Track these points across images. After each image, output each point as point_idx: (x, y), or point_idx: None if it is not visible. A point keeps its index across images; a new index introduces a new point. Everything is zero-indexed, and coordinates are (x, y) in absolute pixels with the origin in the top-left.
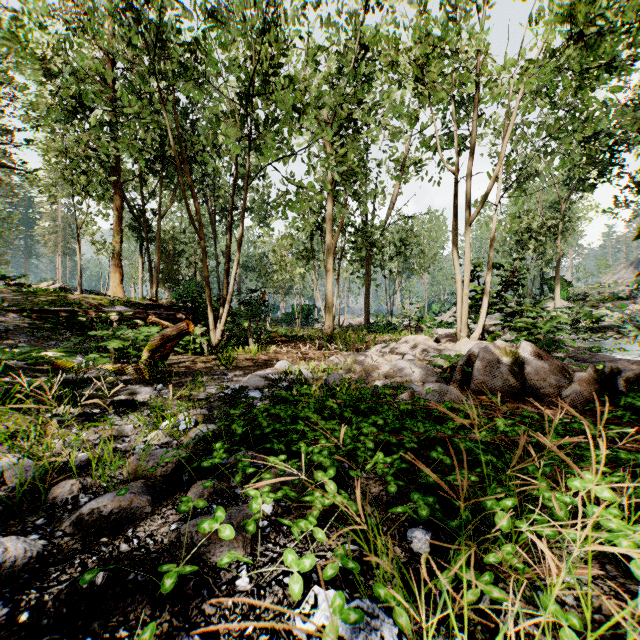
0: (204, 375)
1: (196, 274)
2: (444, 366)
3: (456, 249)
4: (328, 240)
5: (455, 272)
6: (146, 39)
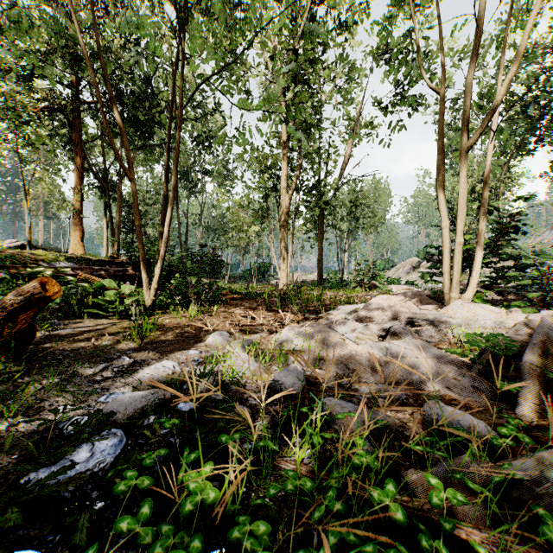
0: (91, 360)
1: None
2: (438, 339)
3: (442, 187)
4: (282, 196)
5: (441, 216)
6: (105, 2)
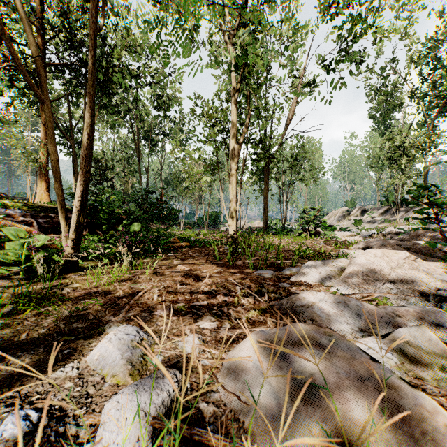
0: None
1: (128, 187)
2: None
3: None
4: (232, 145)
5: None
6: None
